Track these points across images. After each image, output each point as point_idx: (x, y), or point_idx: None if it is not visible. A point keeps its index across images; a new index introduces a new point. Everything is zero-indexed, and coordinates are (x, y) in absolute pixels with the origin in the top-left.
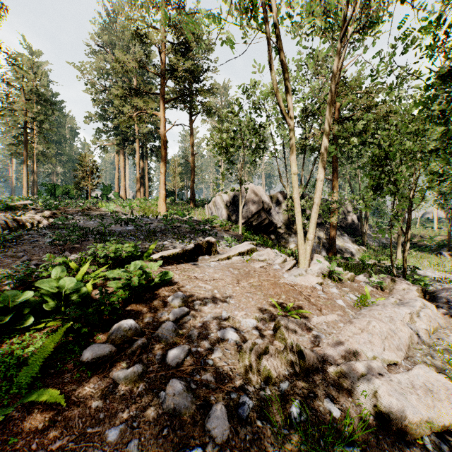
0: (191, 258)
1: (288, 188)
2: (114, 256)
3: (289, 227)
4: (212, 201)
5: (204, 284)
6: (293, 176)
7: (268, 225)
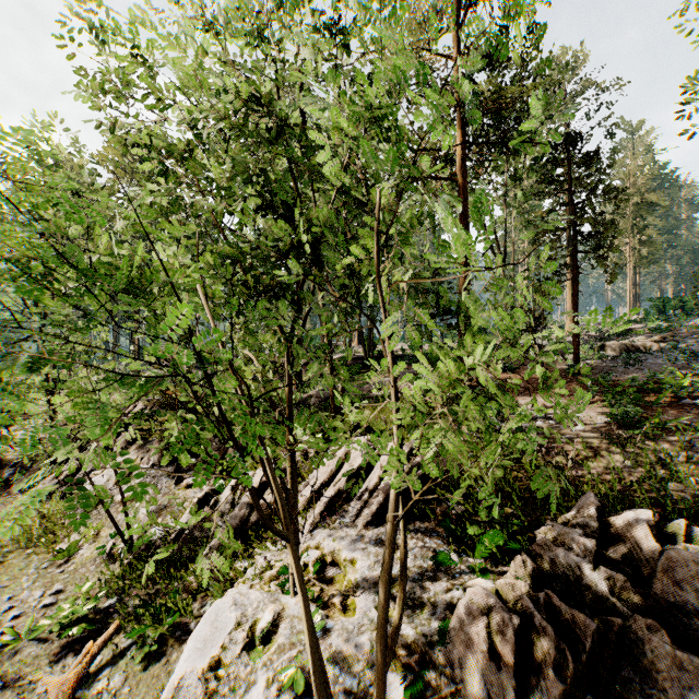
0: None
1: None
2: None
3: None
4: None
5: None
6: None
7: None
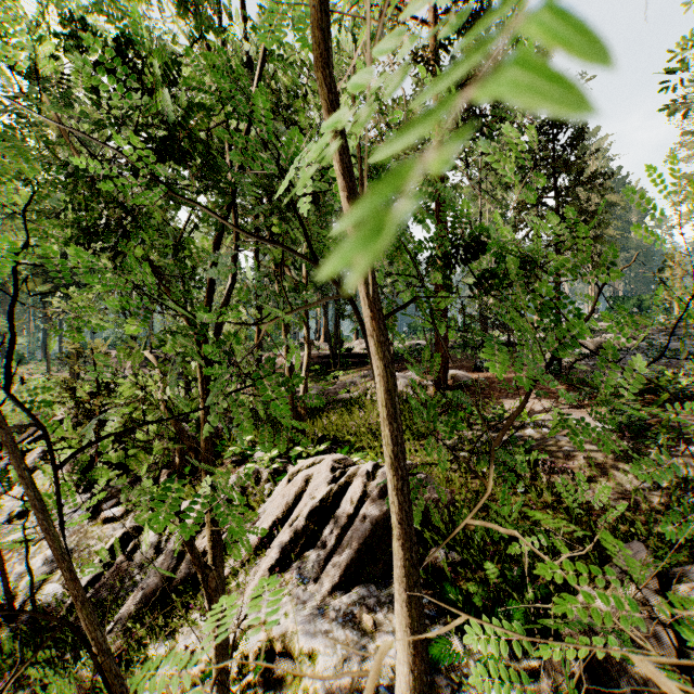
0: None
1: None
2: None
3: None
4: None
5: None
6: None
7: None
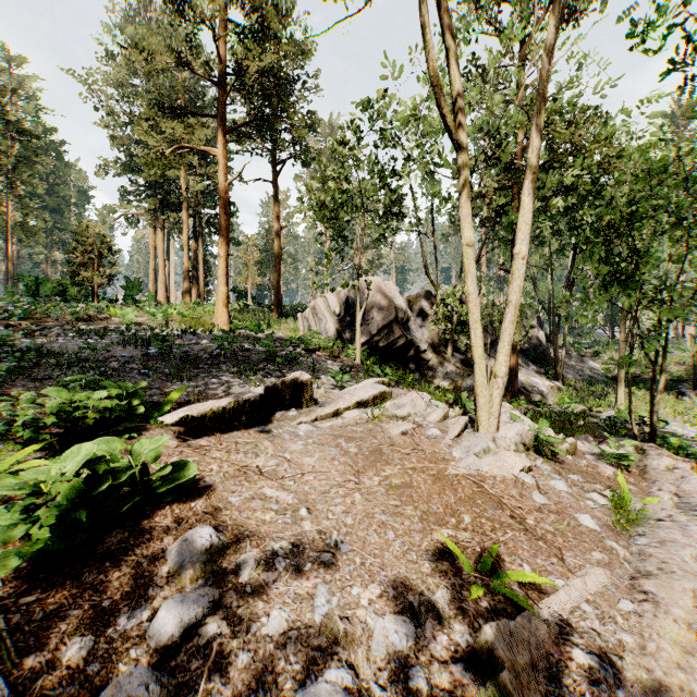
0: (255, 417)
1: (438, 286)
2: (61, 421)
3: (440, 350)
4: (311, 307)
5: (276, 492)
6: (466, 250)
7: (404, 348)
